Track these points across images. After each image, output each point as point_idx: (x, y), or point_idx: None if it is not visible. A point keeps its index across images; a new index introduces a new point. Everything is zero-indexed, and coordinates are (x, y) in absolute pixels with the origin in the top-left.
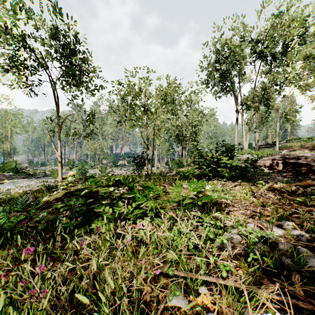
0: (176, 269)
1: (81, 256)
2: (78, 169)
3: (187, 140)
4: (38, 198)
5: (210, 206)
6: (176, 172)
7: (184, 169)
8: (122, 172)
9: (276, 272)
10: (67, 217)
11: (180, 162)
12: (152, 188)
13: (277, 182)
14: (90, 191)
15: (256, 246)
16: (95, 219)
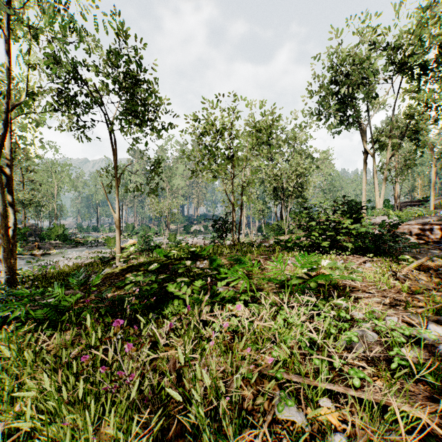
0: (286, 372)
1: (159, 346)
2: (141, 236)
3: (289, 196)
4: (93, 273)
5: (329, 290)
6: (275, 241)
7: (285, 237)
8: (197, 241)
9: (436, 388)
10: (134, 297)
11: (279, 227)
12: (245, 262)
13: (433, 258)
14: (160, 265)
15: (402, 349)
16: (168, 301)
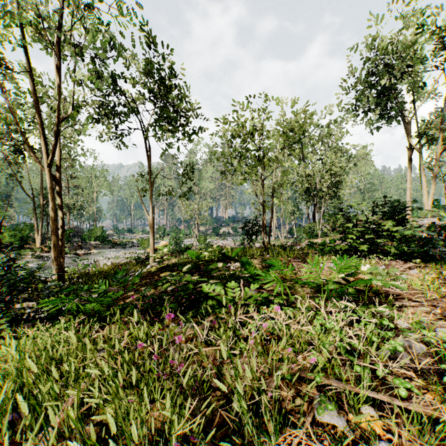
0: (325, 377)
1: (198, 343)
2: (172, 238)
3: (323, 197)
4: (130, 272)
5: (369, 296)
6: (308, 244)
7: (318, 240)
8: (226, 243)
9: None
10: (171, 296)
11: (311, 229)
12: (278, 265)
13: None
14: (193, 266)
15: None
16: (203, 302)
